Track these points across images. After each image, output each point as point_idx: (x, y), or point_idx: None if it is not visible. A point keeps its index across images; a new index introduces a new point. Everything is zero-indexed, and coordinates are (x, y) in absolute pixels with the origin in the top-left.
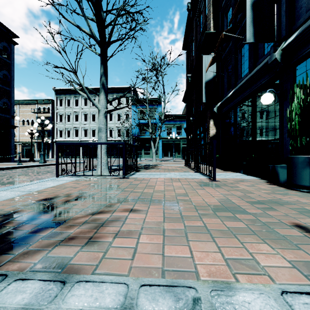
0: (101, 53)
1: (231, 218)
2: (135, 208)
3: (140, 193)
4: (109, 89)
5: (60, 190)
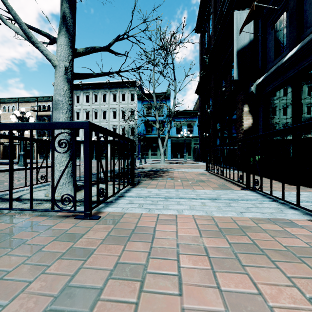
0: None
1: None
2: None
3: None
4: (113, 83)
5: None
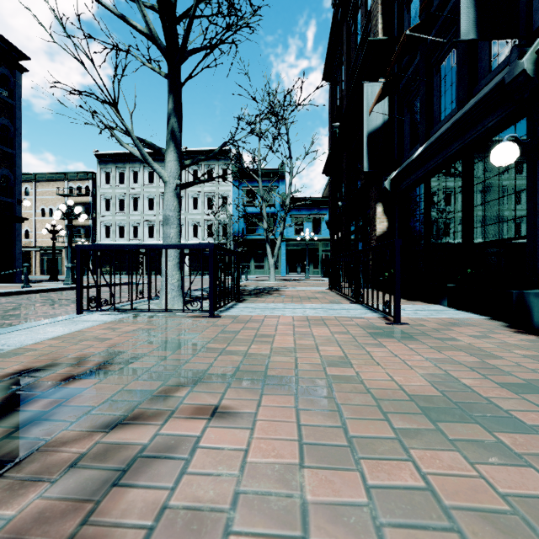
0: (169, 70)
1: (485, 444)
2: (226, 404)
3: (242, 355)
4: (193, 153)
5: (69, 346)
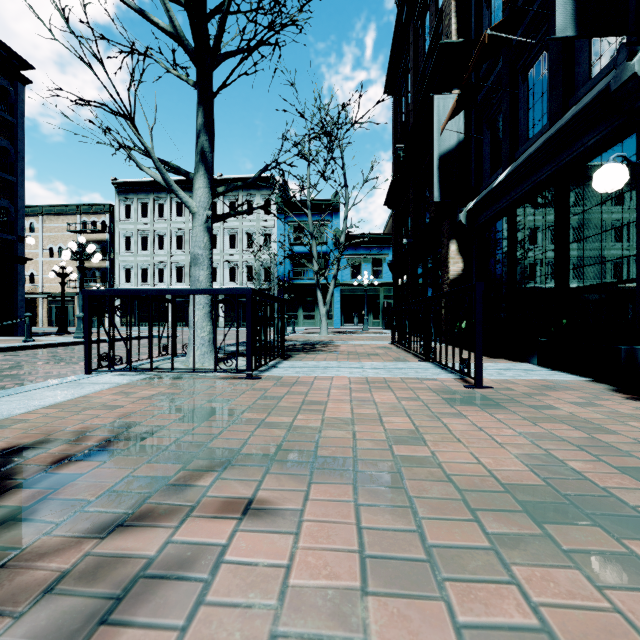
0: (198, 78)
1: (612, 556)
2: (263, 496)
3: (285, 428)
4: (229, 181)
5: (70, 416)
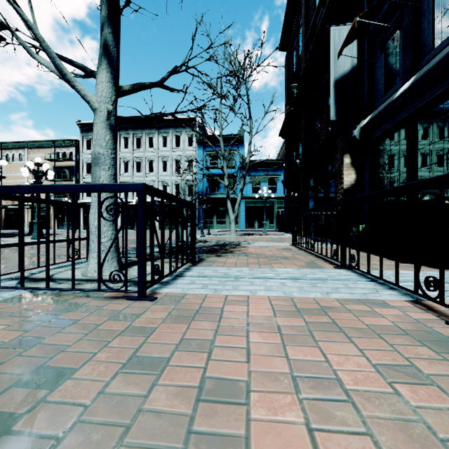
0: None
1: None
2: None
3: None
4: (162, 122)
5: None
